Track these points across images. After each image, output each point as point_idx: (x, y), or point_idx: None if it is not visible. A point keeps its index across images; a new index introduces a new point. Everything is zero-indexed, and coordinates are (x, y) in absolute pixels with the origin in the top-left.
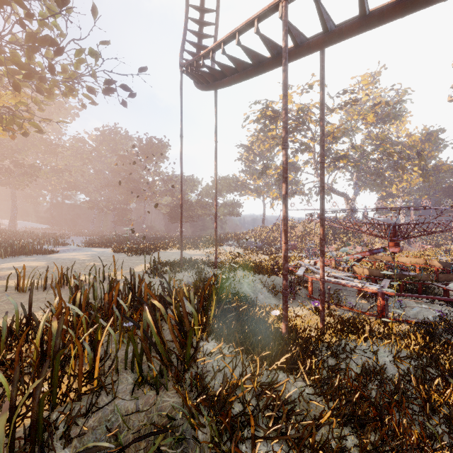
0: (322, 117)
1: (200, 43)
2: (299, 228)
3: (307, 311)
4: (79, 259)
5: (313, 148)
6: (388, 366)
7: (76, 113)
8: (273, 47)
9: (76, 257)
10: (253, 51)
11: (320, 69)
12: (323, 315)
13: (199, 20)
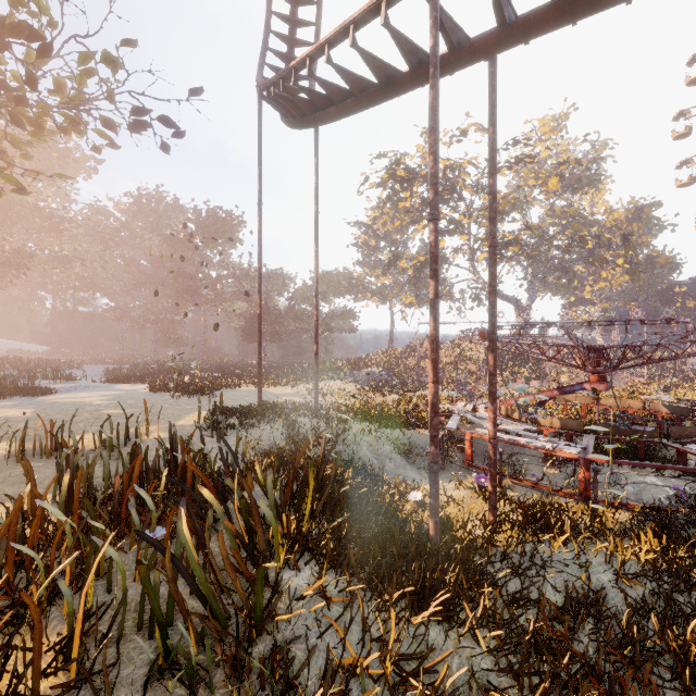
0: (493, 171)
1: (291, 54)
2: (446, 352)
3: (467, 491)
4: (91, 404)
5: (468, 229)
6: (608, 590)
7: (94, 167)
8: (412, 52)
9: (86, 401)
10: (377, 59)
11: (490, 90)
12: (495, 500)
13: (290, 16)
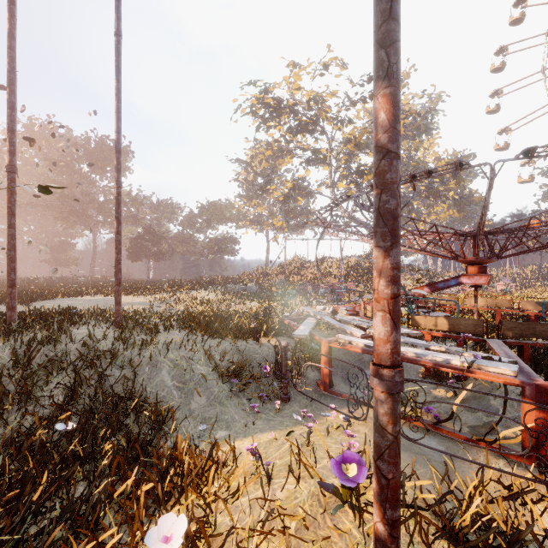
0: None
1: None
2: (312, 269)
3: (315, 481)
4: None
5: (330, 162)
6: None
7: None
8: None
9: None
10: None
11: None
12: None
13: None
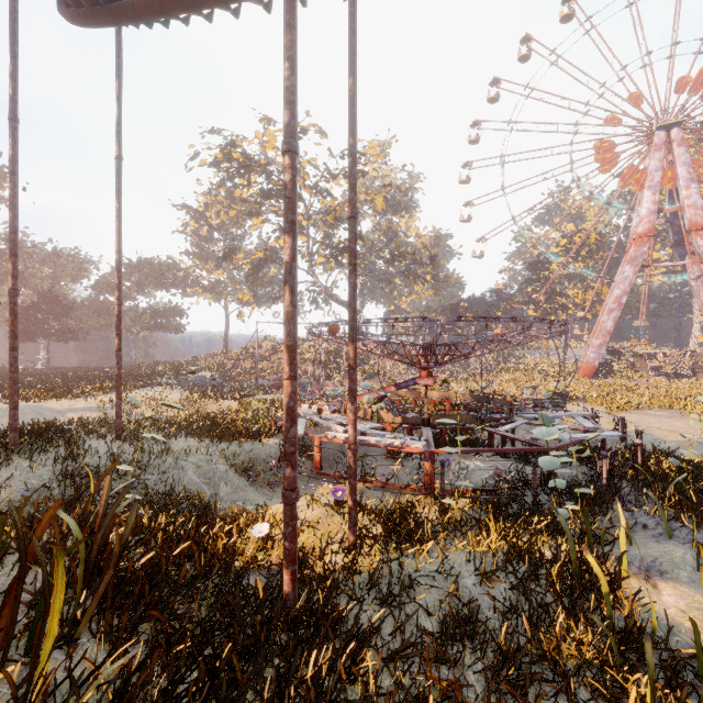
0: (353, 129)
1: None
2: None
3: (321, 508)
4: None
5: (307, 231)
6: (474, 596)
7: None
8: None
9: None
10: None
11: (350, 33)
12: (356, 515)
13: None
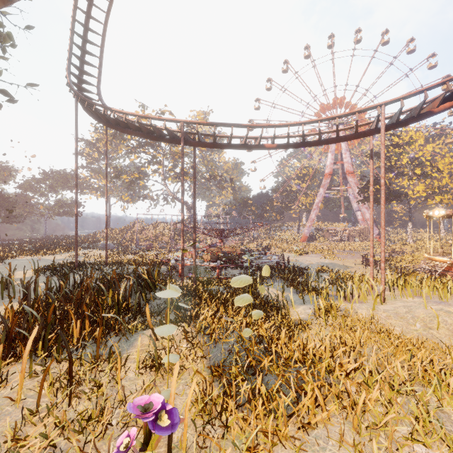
0: (195, 177)
1: (83, 68)
2: (150, 230)
3: (185, 280)
4: None
5: (163, 162)
6: (223, 292)
7: None
8: (171, 134)
9: None
10: (157, 129)
11: (194, 151)
12: (195, 279)
13: (83, 48)
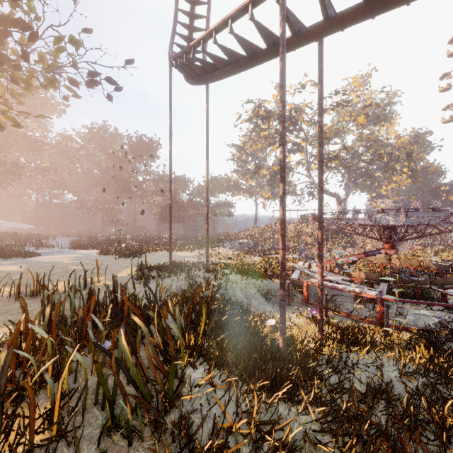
0: (320, 113)
1: (191, 36)
2: (292, 229)
3: (304, 319)
4: (62, 262)
5: (306, 149)
6: (394, 382)
7: (63, 110)
8: (268, 36)
9: (58, 261)
10: (246, 40)
11: (319, 60)
12: (322, 324)
13: (190, 12)
